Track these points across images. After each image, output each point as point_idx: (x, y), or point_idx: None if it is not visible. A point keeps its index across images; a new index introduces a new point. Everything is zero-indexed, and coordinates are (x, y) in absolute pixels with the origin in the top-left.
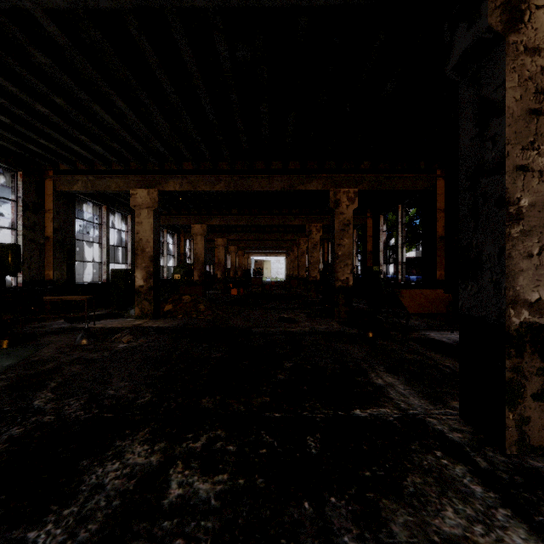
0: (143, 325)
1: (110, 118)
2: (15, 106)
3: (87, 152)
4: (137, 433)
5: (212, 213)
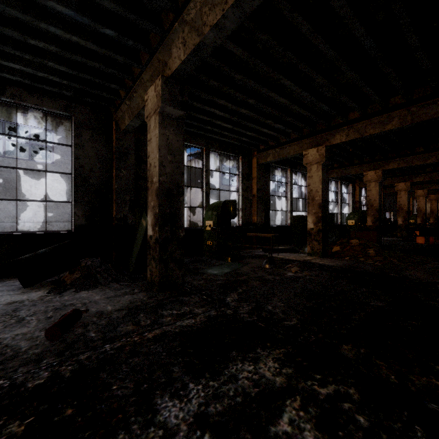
0: (311, 261)
1: (282, 99)
2: (232, 116)
3: (273, 131)
4: (274, 349)
5: (389, 157)
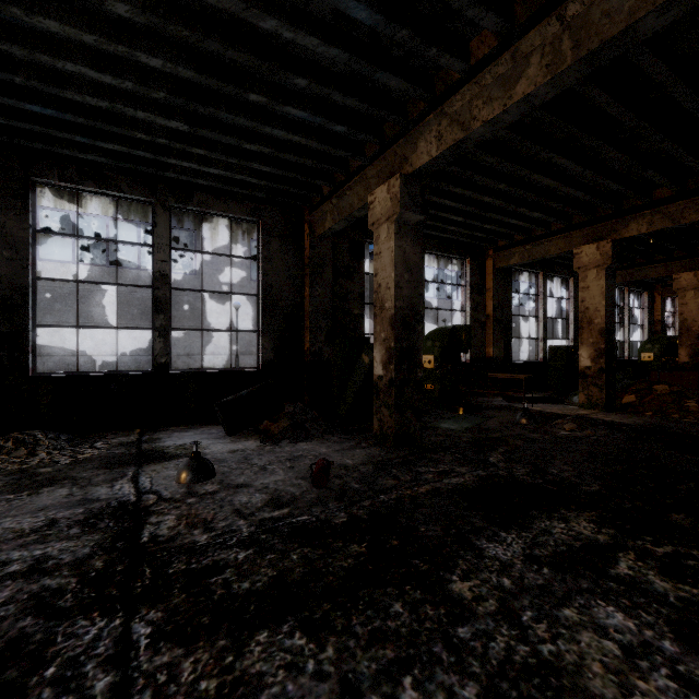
0: (589, 416)
1: (549, 181)
2: (468, 206)
3: (525, 222)
4: (582, 512)
5: None
